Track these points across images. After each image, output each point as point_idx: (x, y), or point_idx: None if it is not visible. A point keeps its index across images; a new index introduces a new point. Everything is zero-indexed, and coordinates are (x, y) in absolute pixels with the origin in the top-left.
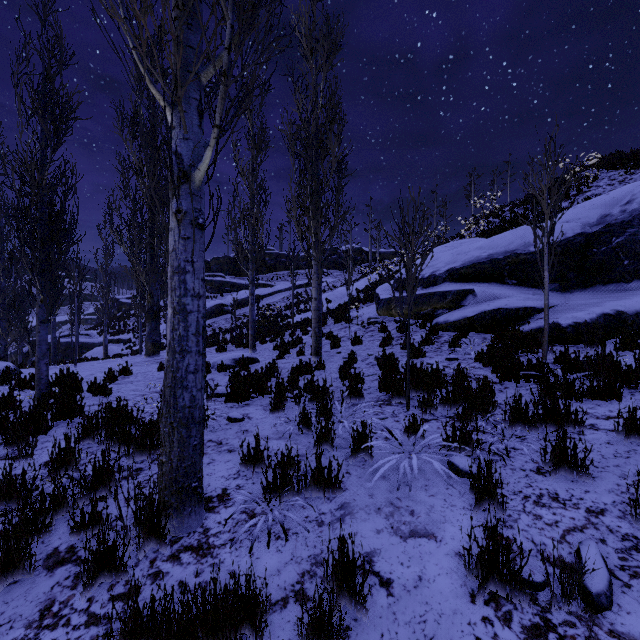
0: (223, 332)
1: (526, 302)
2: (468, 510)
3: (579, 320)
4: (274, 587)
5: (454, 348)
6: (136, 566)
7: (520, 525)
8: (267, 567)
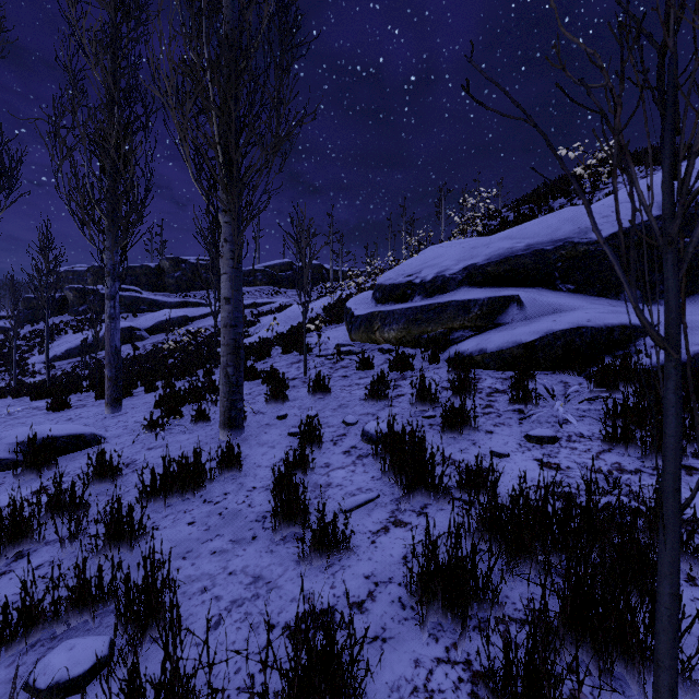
0: None
1: (622, 316)
2: None
3: None
4: None
5: (526, 407)
6: None
7: None
8: None
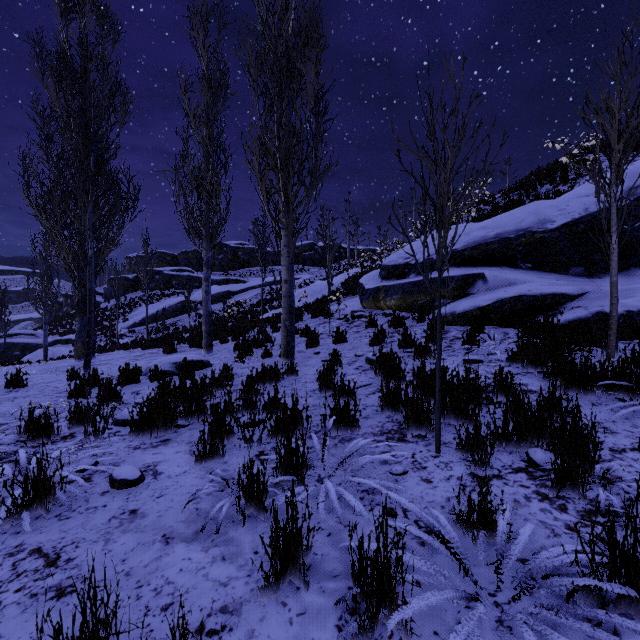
0: (185, 330)
1: (554, 287)
2: None
3: (632, 308)
4: None
5: (471, 346)
6: None
7: None
8: None
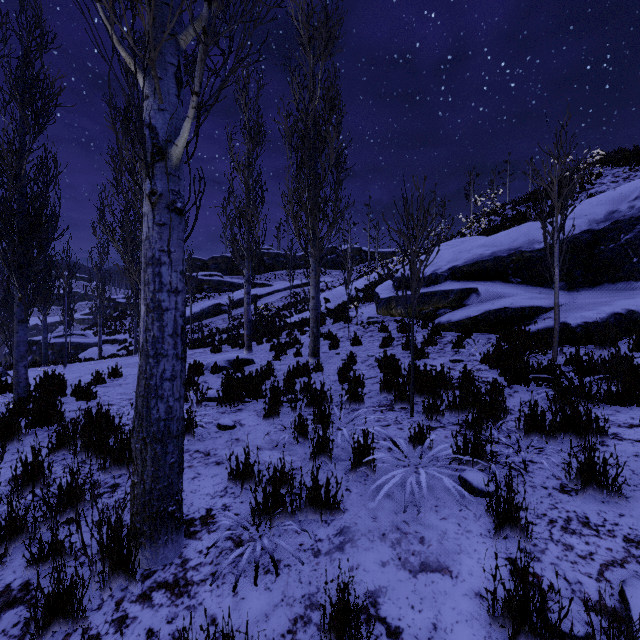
0: (220, 332)
1: (532, 301)
2: (486, 537)
3: (589, 320)
4: (260, 638)
5: (458, 349)
6: (99, 609)
7: (548, 557)
8: (253, 611)
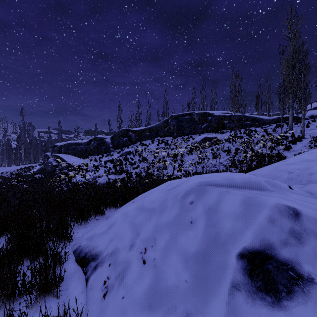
0: None
1: None
2: None
3: None
4: None
5: None
6: None
7: None
8: None
